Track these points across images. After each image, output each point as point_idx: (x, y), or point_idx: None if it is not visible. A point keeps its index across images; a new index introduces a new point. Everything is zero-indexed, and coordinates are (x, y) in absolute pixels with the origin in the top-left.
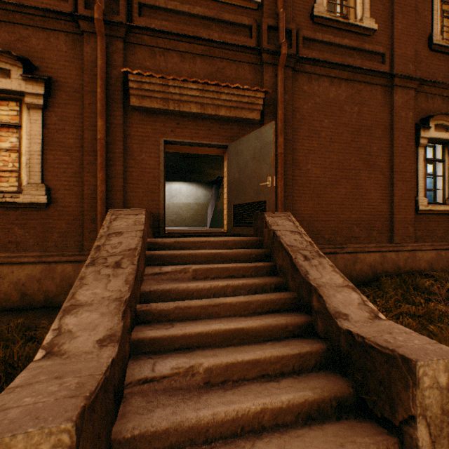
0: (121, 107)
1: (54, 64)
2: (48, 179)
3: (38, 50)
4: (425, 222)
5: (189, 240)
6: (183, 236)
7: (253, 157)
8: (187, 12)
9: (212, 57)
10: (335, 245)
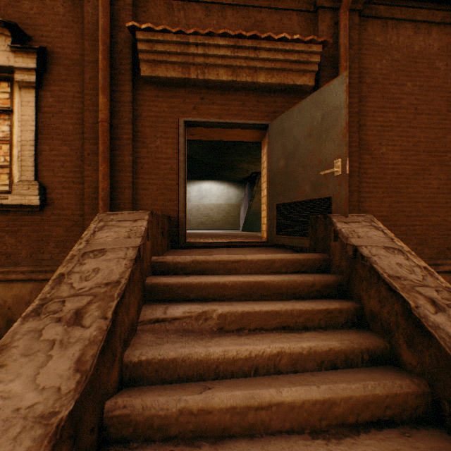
0: (130, 80)
1: (50, 31)
2: (43, 176)
3: (32, 15)
4: None
5: (213, 259)
6: (209, 246)
7: (309, 134)
8: None
9: (247, 7)
10: (424, 261)
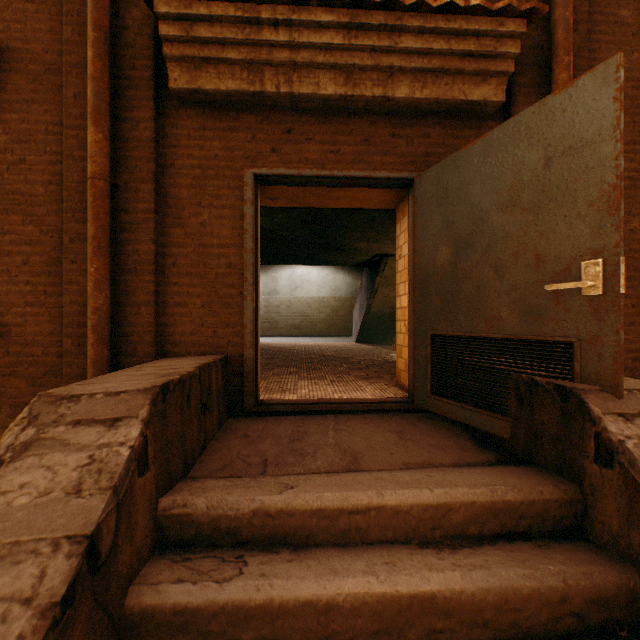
0: (150, 98)
1: (2, 9)
2: None
3: None
4: None
5: (305, 506)
6: (300, 411)
7: (510, 198)
8: None
9: None
10: None
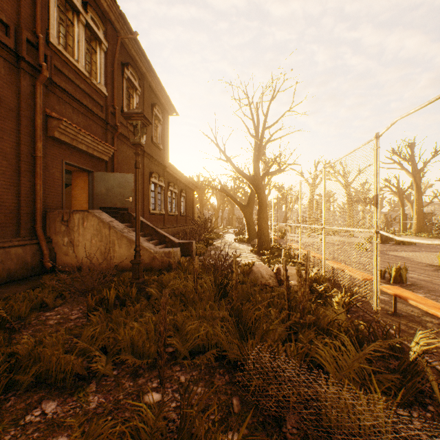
0: (45, 134)
1: None
2: None
3: None
4: (151, 217)
5: None
6: None
7: (119, 185)
8: (78, 84)
9: (87, 116)
10: None
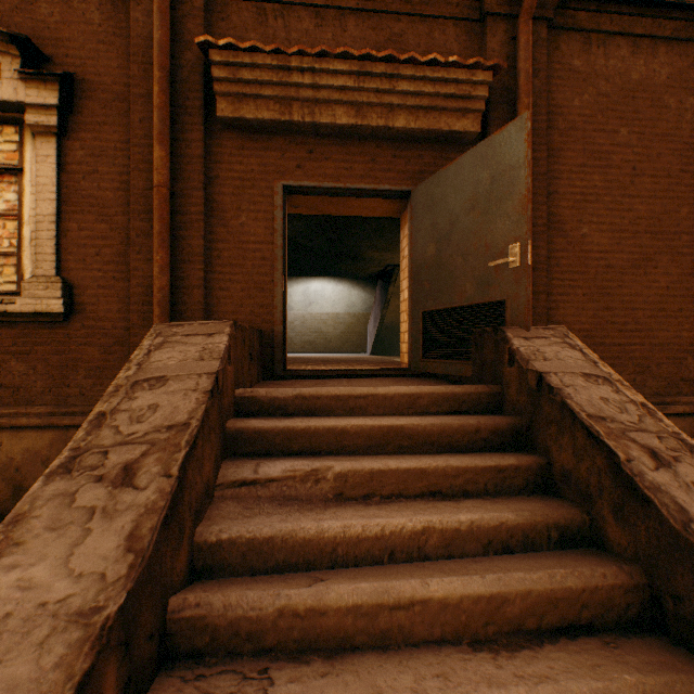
0: (200, 123)
1: (79, 49)
2: (69, 268)
3: (52, 24)
4: None
5: (328, 394)
6: (320, 376)
7: (471, 205)
8: None
9: (378, 14)
10: (646, 398)
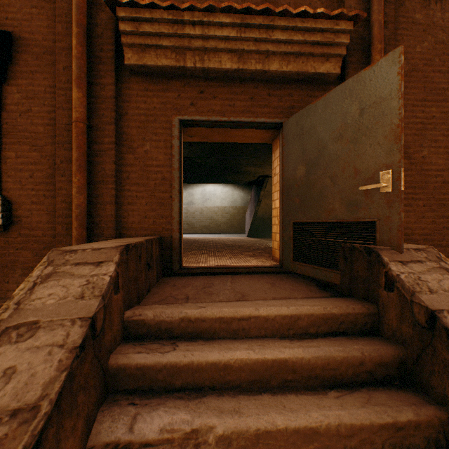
0: (112, 70)
1: (16, 12)
2: (8, 188)
3: None
4: None
5: (212, 316)
6: (209, 273)
7: (340, 134)
8: None
9: None
10: None
